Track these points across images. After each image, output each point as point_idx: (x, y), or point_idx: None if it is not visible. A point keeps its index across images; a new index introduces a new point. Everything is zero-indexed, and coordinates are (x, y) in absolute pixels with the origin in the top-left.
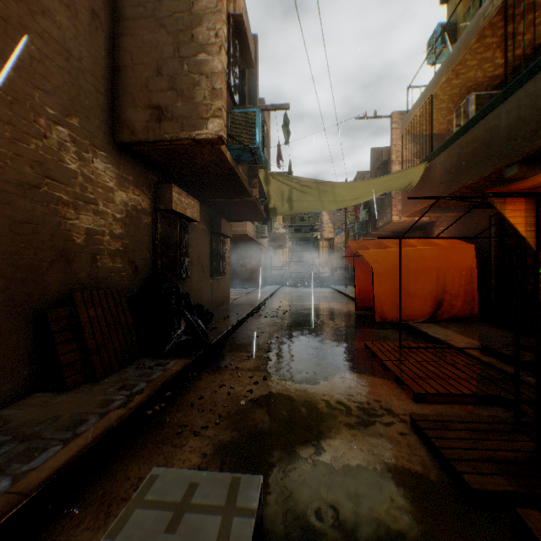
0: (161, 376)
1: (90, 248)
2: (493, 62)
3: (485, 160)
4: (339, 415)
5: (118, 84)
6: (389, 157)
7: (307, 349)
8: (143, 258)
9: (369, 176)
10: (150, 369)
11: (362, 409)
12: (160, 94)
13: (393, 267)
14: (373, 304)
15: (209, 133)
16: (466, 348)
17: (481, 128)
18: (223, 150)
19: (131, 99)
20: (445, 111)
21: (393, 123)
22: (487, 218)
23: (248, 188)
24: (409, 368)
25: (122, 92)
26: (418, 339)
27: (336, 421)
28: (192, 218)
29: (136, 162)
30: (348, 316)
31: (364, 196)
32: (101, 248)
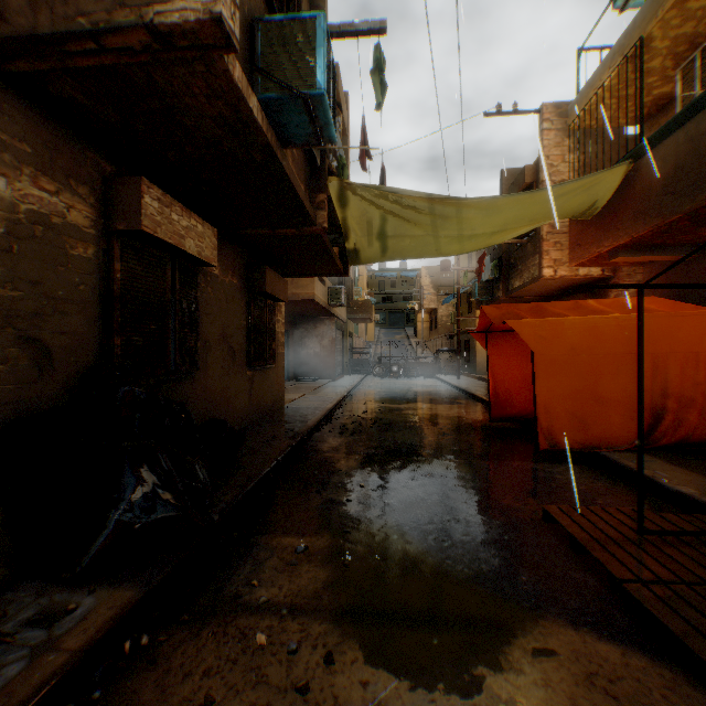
0: (2, 693)
1: None
2: None
3: None
4: None
5: None
6: (534, 178)
7: (424, 523)
8: (71, 331)
9: None
10: None
11: None
12: None
13: (570, 350)
14: (518, 411)
15: (188, 11)
16: None
17: None
18: (238, 84)
19: None
20: (655, 76)
21: (544, 122)
22: None
23: (306, 206)
24: None
25: None
26: (633, 490)
27: None
28: (199, 257)
29: (47, 118)
30: (479, 432)
31: (510, 228)
32: None
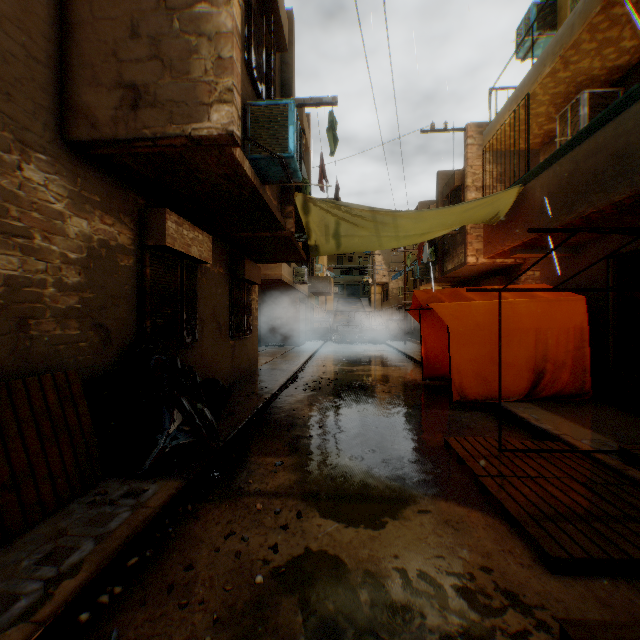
0: (125, 523)
1: (16, 309)
2: (617, 46)
3: (617, 178)
4: (427, 610)
5: (71, 51)
6: (462, 182)
7: (362, 449)
8: (120, 318)
9: (435, 206)
10: (111, 506)
11: (464, 592)
12: (136, 66)
13: (476, 326)
14: (445, 372)
15: (212, 128)
16: (595, 452)
17: (610, 133)
18: (238, 158)
19: (91, 73)
20: (543, 117)
21: (468, 138)
22: (601, 261)
23: (279, 218)
24: (523, 494)
25: (78, 63)
26: (514, 428)
27: (425, 628)
28: (200, 259)
29: (108, 175)
30: (413, 388)
31: (435, 230)
32: (38, 308)
